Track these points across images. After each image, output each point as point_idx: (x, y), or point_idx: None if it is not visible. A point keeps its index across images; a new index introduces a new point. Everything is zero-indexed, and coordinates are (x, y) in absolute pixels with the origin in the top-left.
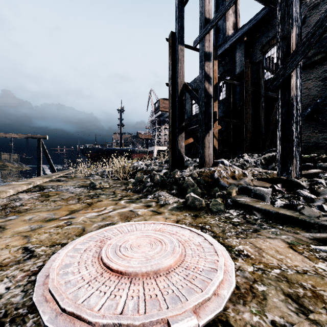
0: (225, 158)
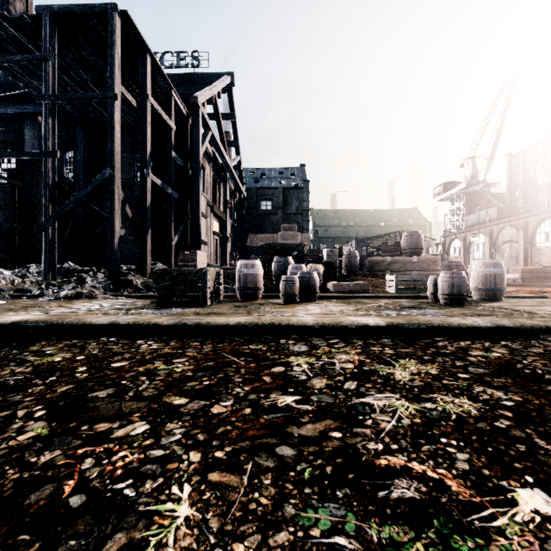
0: (6, 267)
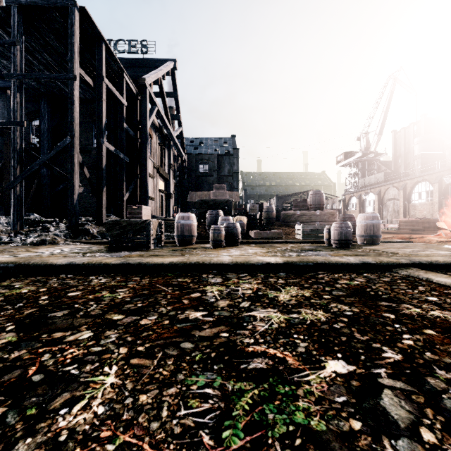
0: None
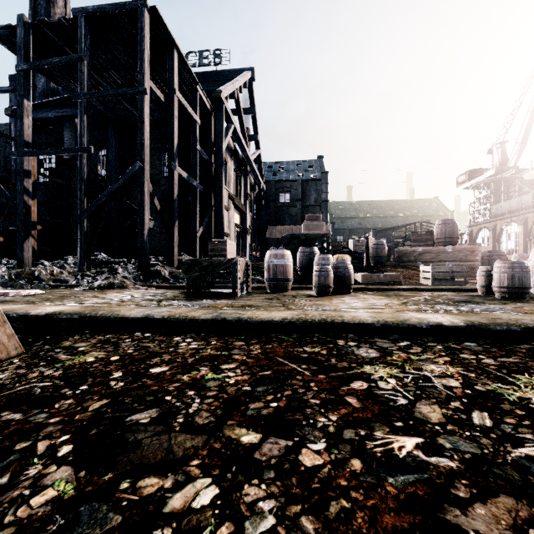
0: (47, 259)
